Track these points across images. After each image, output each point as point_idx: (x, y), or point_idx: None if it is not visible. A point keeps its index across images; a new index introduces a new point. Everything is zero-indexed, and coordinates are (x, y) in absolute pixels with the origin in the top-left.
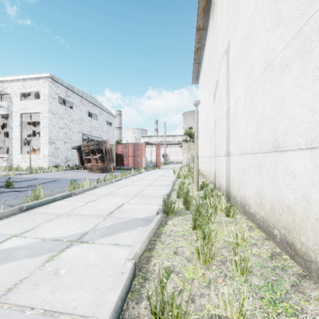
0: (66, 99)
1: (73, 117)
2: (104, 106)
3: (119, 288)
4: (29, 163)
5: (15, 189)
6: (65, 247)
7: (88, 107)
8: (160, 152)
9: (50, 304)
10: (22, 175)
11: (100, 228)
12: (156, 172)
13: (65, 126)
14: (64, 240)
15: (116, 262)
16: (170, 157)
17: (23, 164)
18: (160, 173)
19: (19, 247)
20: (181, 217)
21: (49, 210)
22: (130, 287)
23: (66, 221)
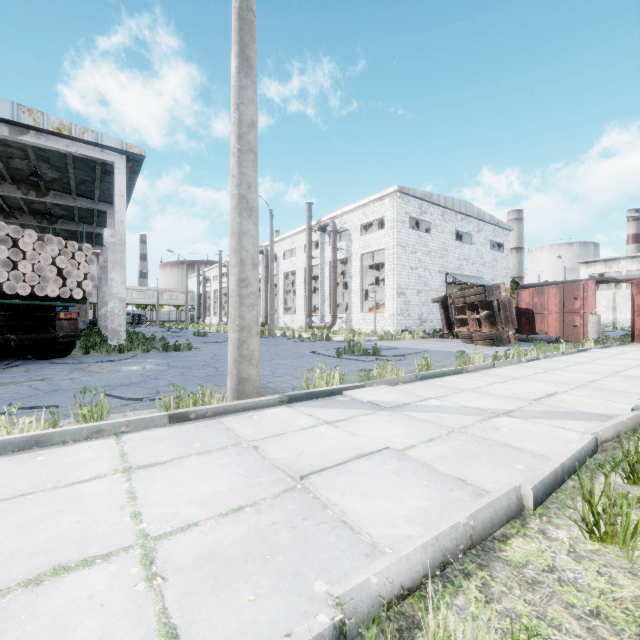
0: (419, 219)
1: (430, 247)
2: (486, 214)
3: (580, 444)
4: (371, 325)
5: (383, 357)
6: (492, 416)
7: (455, 224)
8: None
9: (506, 442)
10: (372, 342)
11: (529, 410)
12: (632, 352)
13: (418, 265)
14: (487, 411)
15: (566, 439)
16: None
17: (364, 327)
18: None
19: (445, 406)
20: None
21: (445, 383)
22: (591, 455)
23: (476, 396)
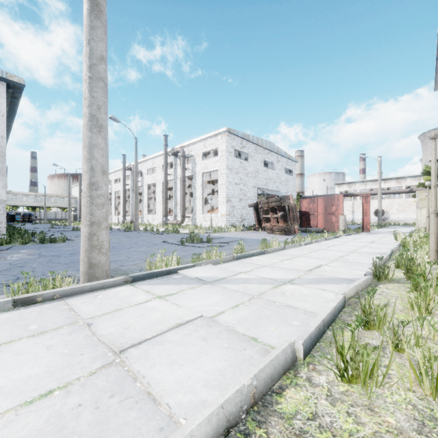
0: (241, 151)
1: (247, 170)
2: (282, 151)
3: (335, 302)
4: (208, 222)
5: (214, 244)
6: (281, 284)
7: (263, 156)
8: (369, 207)
9: (288, 304)
10: (208, 233)
11: (305, 278)
12: (363, 237)
13: (240, 182)
14: (278, 280)
15: (327, 298)
16: (391, 215)
17: (204, 224)
18: (369, 238)
19: (250, 278)
20: (398, 284)
21: (252, 261)
22: (342, 309)
23: (272, 270)
